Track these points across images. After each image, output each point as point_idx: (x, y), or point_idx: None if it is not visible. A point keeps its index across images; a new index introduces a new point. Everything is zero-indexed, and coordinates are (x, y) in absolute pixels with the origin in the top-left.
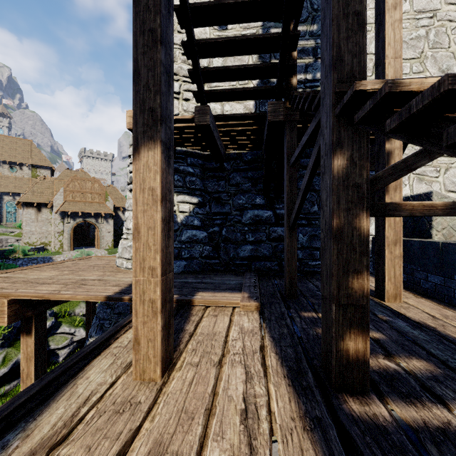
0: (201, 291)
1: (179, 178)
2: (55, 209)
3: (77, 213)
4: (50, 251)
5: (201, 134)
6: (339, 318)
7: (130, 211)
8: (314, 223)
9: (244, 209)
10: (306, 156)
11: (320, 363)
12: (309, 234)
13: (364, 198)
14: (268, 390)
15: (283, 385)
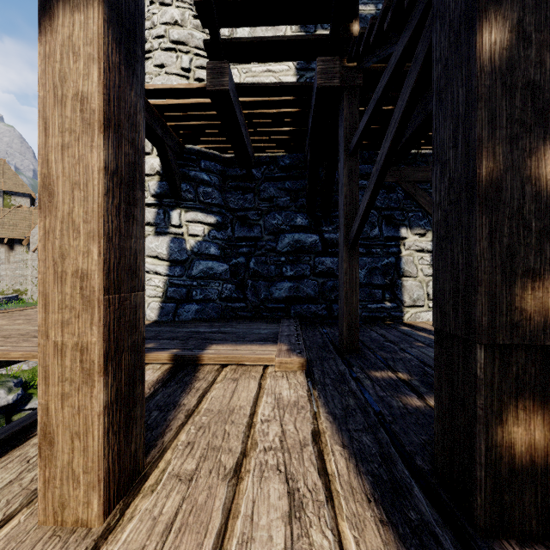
0: (216, 343)
1: (188, 188)
2: (33, 246)
3: None
4: (27, 301)
5: (217, 111)
6: (493, 377)
7: None
8: (375, 251)
9: (279, 233)
10: (364, 161)
11: (428, 463)
12: (369, 267)
13: (548, 113)
14: (338, 536)
15: (369, 524)
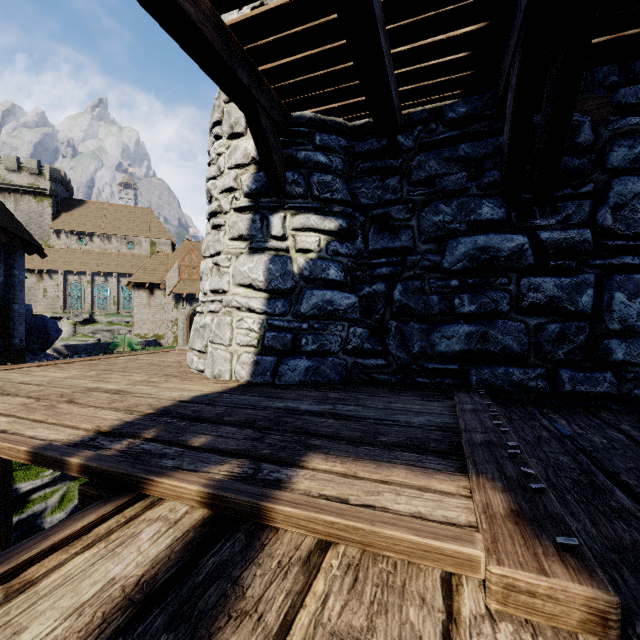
0: (322, 449)
1: (296, 177)
2: (169, 290)
3: (194, 295)
4: (164, 345)
5: None
6: None
7: (207, 260)
8: None
9: (447, 237)
10: (631, 79)
11: None
12: None
13: None
14: None
15: None
